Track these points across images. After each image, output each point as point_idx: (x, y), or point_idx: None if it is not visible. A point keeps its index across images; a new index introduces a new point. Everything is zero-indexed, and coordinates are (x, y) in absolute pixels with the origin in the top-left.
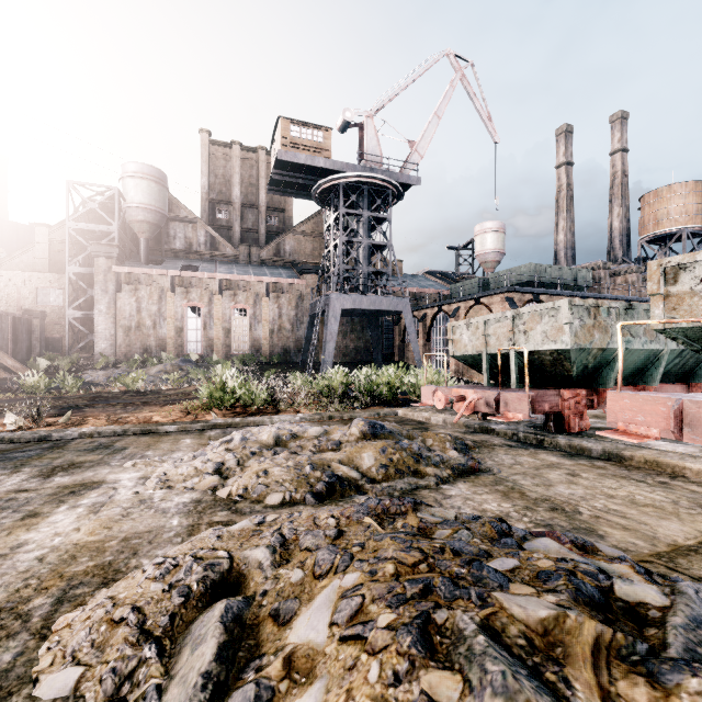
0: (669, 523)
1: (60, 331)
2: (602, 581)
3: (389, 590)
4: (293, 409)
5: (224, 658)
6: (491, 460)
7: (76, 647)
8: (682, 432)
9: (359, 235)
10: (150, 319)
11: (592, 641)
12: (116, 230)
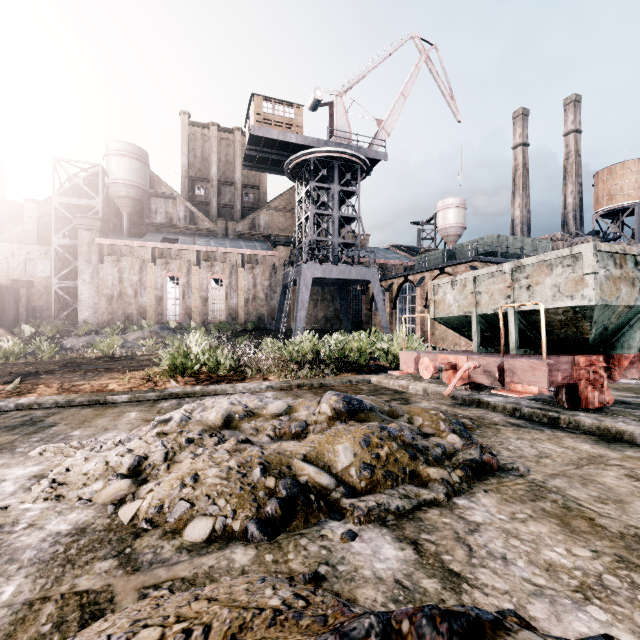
0: None
1: (47, 300)
2: None
3: None
4: (260, 376)
5: None
6: (505, 448)
7: None
8: None
9: (329, 208)
10: (132, 289)
11: None
12: (100, 205)
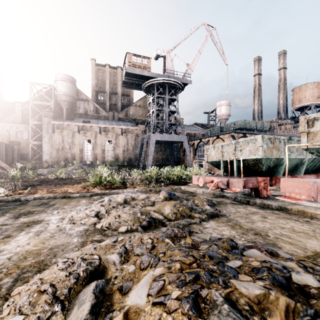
0: (312, 241)
1: (27, 151)
2: (285, 273)
3: (178, 278)
4: (133, 186)
5: (94, 312)
6: (225, 210)
7: (21, 305)
8: (317, 197)
9: (163, 106)
10: (68, 145)
11: (285, 308)
12: (52, 104)
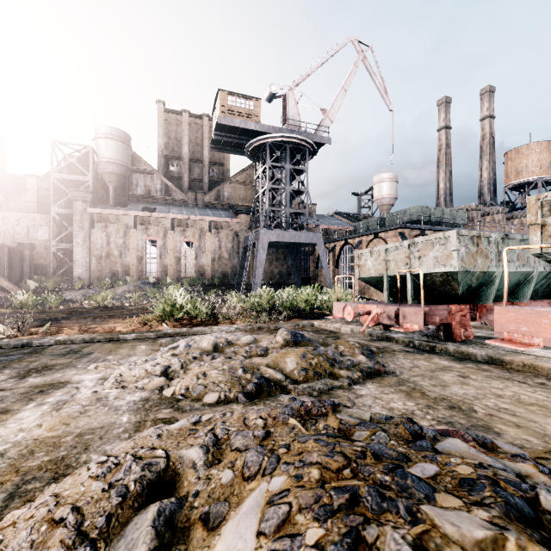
0: None
1: (46, 260)
2: (526, 492)
3: (316, 500)
4: (229, 321)
5: None
6: (393, 363)
7: (15, 548)
8: None
9: (282, 183)
10: (117, 250)
11: None
12: (90, 180)
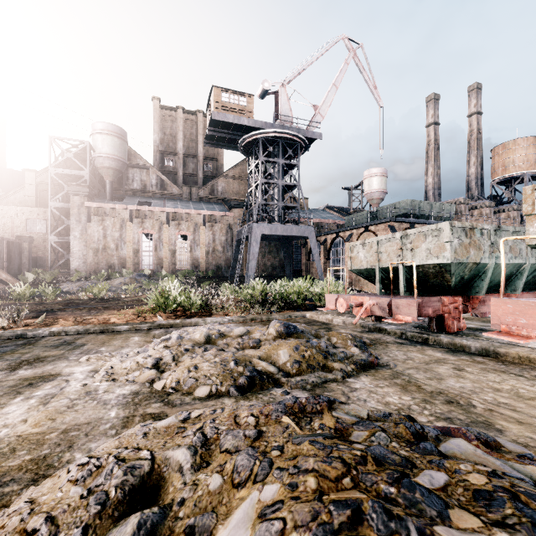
0: None
1: (44, 252)
2: None
3: (313, 516)
4: (222, 313)
5: None
6: (387, 355)
7: None
8: None
9: (274, 178)
10: (114, 243)
11: None
12: (87, 174)
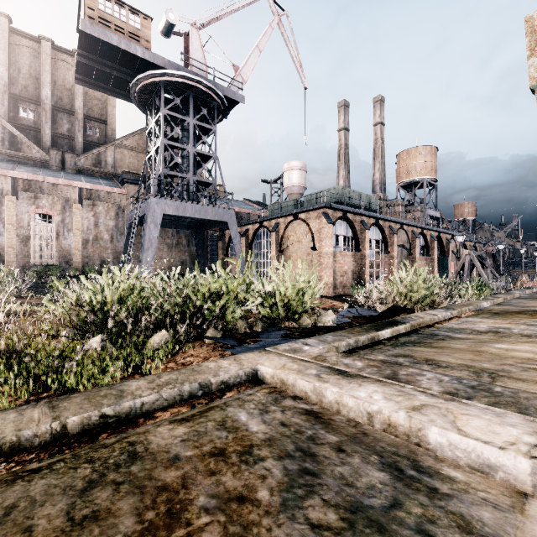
0: None
1: None
2: None
3: None
4: None
5: None
6: None
7: None
8: None
9: (183, 143)
10: None
11: None
12: None
